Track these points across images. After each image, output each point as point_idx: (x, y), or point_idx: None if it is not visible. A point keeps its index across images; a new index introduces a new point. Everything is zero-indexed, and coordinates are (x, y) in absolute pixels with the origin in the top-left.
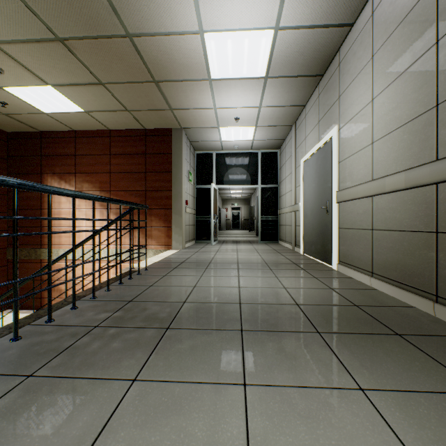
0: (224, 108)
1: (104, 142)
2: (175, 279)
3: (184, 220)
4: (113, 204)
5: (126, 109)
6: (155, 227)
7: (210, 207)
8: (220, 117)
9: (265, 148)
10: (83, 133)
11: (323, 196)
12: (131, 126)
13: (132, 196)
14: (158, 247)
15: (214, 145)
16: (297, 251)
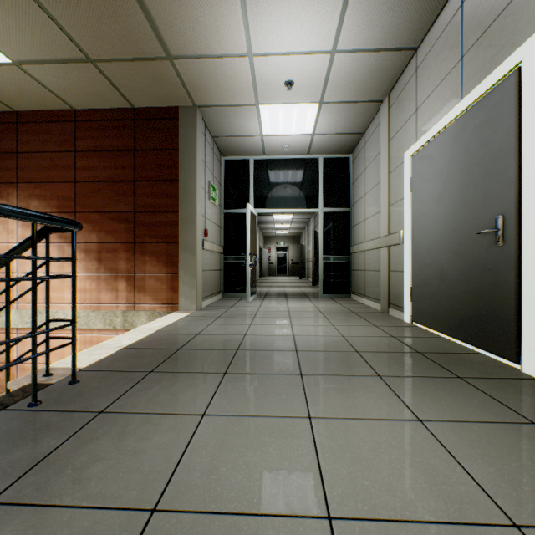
0: (266, 55)
1: (66, 131)
2: (112, 442)
3: (200, 262)
4: (80, 235)
5: (87, 58)
6: (151, 273)
7: (246, 242)
8: (260, 79)
9: (329, 152)
10: (30, 115)
11: (479, 207)
12: (108, 101)
13: (112, 222)
14: (156, 306)
15: (252, 144)
16: (395, 316)
